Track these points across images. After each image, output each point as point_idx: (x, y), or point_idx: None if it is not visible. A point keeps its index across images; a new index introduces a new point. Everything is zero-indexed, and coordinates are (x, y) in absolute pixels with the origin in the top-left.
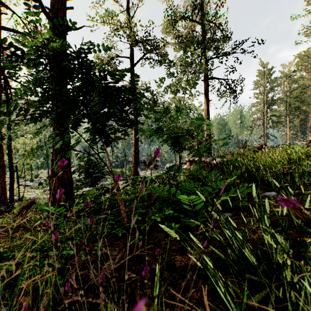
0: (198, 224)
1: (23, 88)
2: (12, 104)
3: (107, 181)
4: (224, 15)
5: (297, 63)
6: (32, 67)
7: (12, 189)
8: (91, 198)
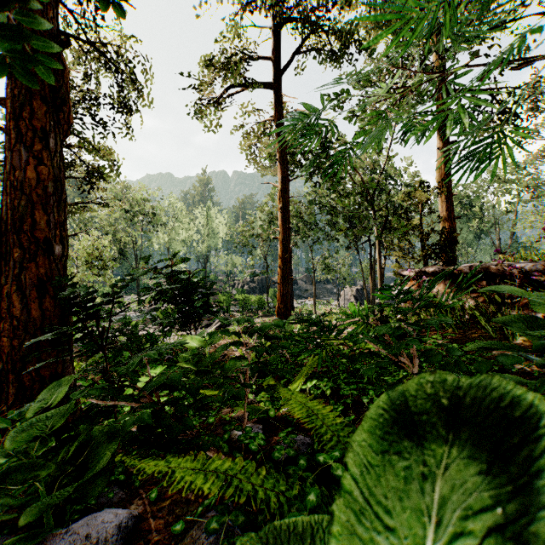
0: None
1: None
2: None
3: (233, 316)
4: None
5: None
6: None
7: None
8: (28, 439)
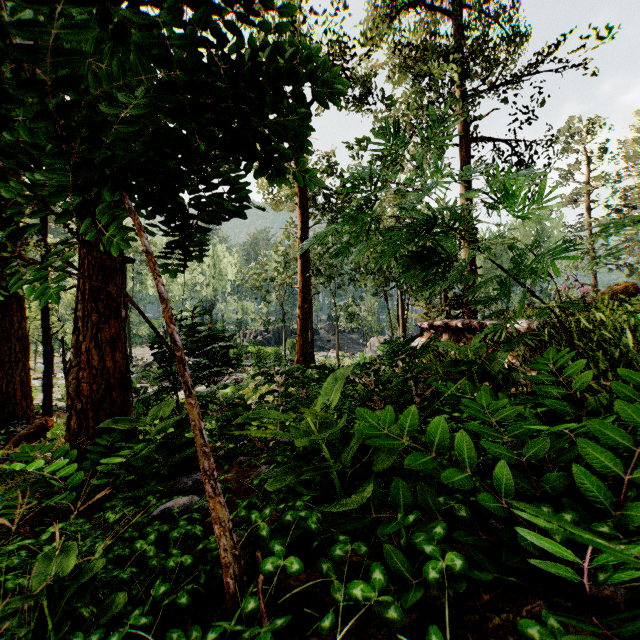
0: None
1: None
2: None
3: (245, 371)
4: None
5: None
6: None
7: (48, 387)
8: (158, 431)
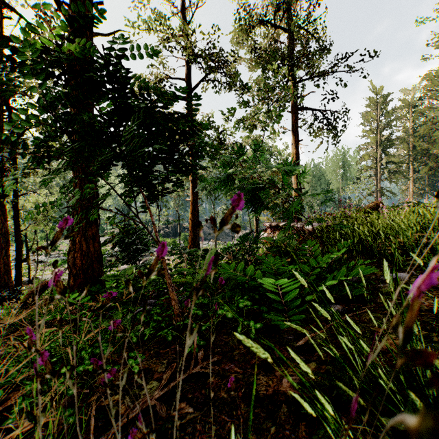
0: (299, 328)
1: (20, 112)
2: (2, 135)
3: (153, 255)
4: (320, 19)
5: (424, 87)
6: (31, 76)
7: (19, 266)
8: None
